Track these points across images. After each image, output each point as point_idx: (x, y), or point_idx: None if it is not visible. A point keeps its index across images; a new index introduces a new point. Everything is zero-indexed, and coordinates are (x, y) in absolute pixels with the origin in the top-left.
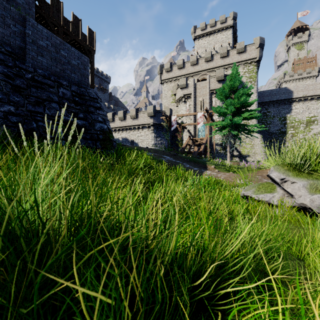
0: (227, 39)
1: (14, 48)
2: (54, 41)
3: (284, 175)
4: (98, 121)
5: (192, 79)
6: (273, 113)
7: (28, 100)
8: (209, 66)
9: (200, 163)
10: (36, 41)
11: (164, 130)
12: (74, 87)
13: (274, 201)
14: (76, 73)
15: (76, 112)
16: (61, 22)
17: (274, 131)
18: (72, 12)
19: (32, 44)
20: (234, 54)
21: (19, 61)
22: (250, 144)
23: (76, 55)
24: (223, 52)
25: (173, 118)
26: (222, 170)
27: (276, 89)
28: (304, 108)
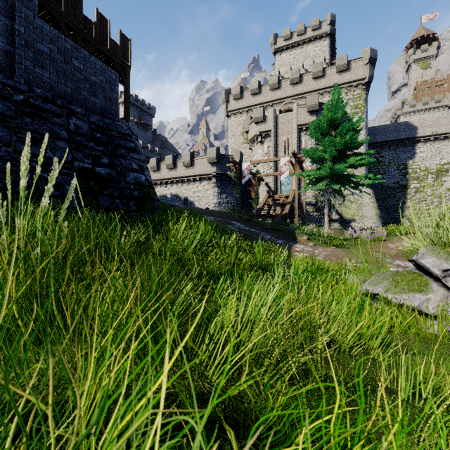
0: (322, 52)
1: None
2: (62, 45)
3: (448, 262)
4: (132, 170)
5: (272, 109)
6: (388, 159)
7: (17, 136)
8: (296, 91)
9: (285, 233)
10: (33, 43)
11: (232, 183)
12: (94, 116)
13: (429, 308)
14: (98, 95)
15: (97, 156)
16: (79, 23)
17: (390, 184)
18: (96, 9)
19: (26, 47)
20: (333, 74)
21: (4, 74)
22: (356, 203)
23: (98, 68)
24: (317, 71)
25: (244, 165)
26: (319, 243)
27: (392, 124)
28: (433, 152)
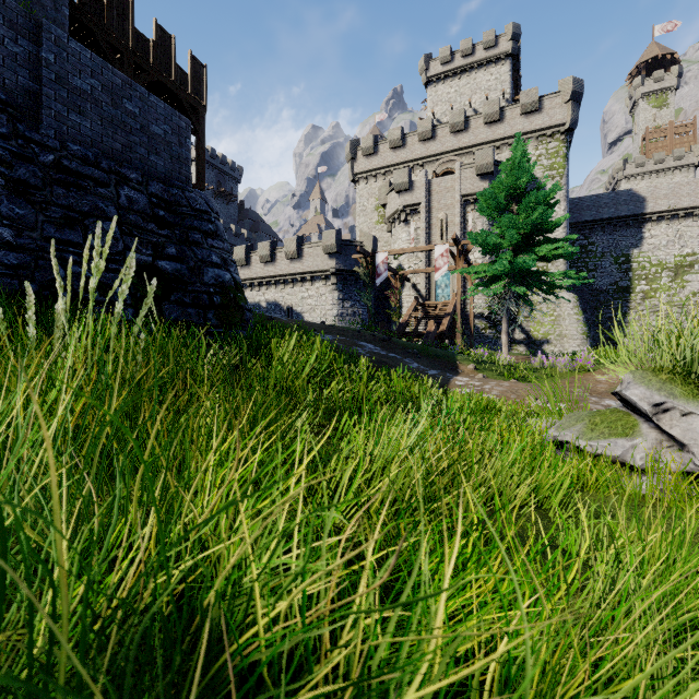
0: (500, 83)
1: (13, 93)
2: (109, 80)
3: (661, 394)
4: (211, 264)
5: (422, 171)
6: (601, 247)
7: (46, 215)
8: (459, 143)
9: (442, 359)
10: (67, 78)
11: (361, 284)
12: (155, 185)
13: (636, 459)
14: (161, 153)
15: (161, 244)
16: (129, 41)
17: (604, 286)
18: (154, 20)
19: (57, 84)
20: (516, 116)
21: (26, 124)
22: (551, 315)
23: (161, 112)
24: (492, 112)
25: (380, 257)
26: (492, 374)
27: (608, 194)
28: (670, 236)
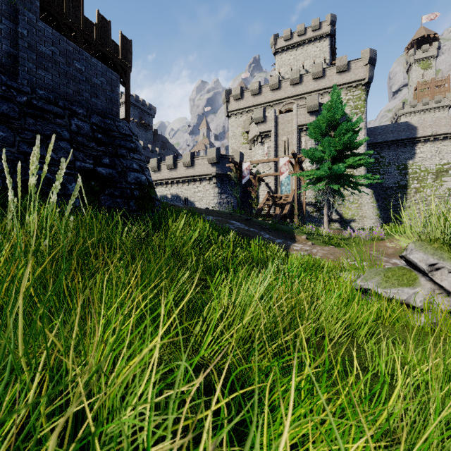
0: (322, 53)
1: None
2: (64, 47)
3: (434, 257)
4: (133, 170)
5: (272, 109)
6: (388, 159)
7: (21, 137)
8: (296, 92)
9: (285, 232)
10: (35, 46)
11: (232, 183)
12: (95, 117)
13: (417, 301)
14: (99, 96)
15: (99, 156)
16: (80, 24)
17: (390, 184)
18: (97, 11)
19: (29, 50)
20: (333, 74)
21: (8, 76)
22: (355, 203)
23: (99, 69)
24: (317, 71)
25: (244, 165)
26: (317, 242)
27: (392, 125)
28: (433, 152)
